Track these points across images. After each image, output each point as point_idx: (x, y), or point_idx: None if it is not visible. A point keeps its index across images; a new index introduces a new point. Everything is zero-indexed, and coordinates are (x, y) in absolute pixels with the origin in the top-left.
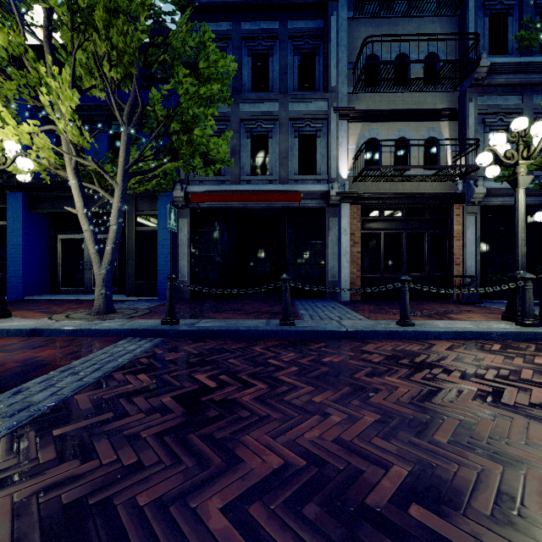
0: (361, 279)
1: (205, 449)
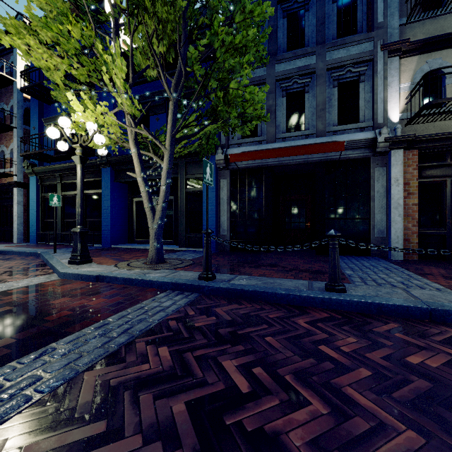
0: (417, 236)
1: None
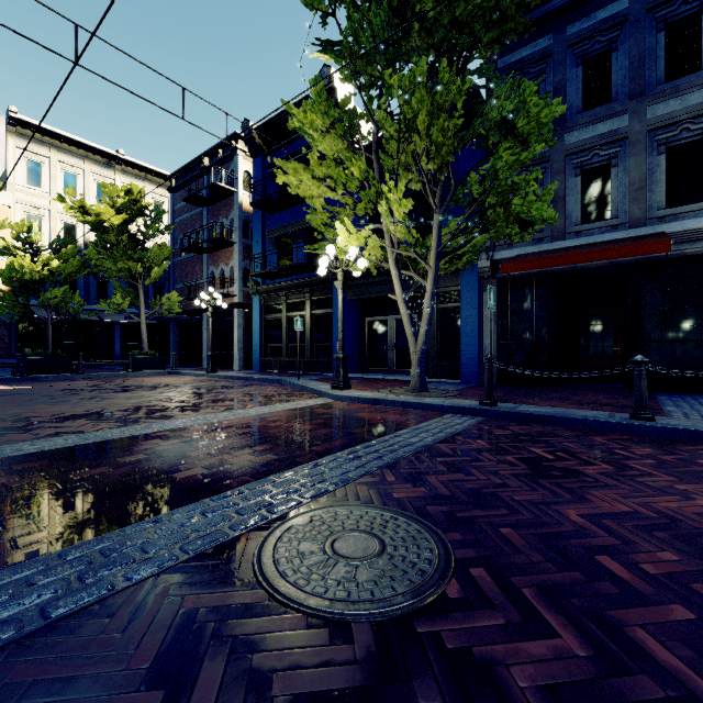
0: None
1: (555, 489)
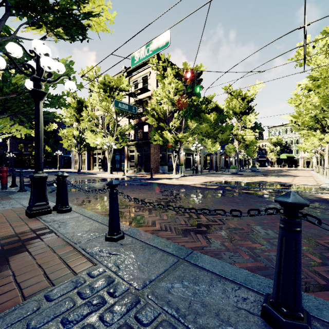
0: None
1: None
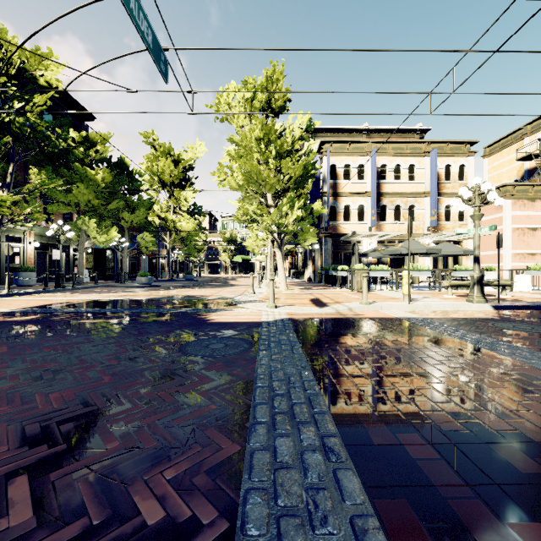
0: None
1: (96, 399)
